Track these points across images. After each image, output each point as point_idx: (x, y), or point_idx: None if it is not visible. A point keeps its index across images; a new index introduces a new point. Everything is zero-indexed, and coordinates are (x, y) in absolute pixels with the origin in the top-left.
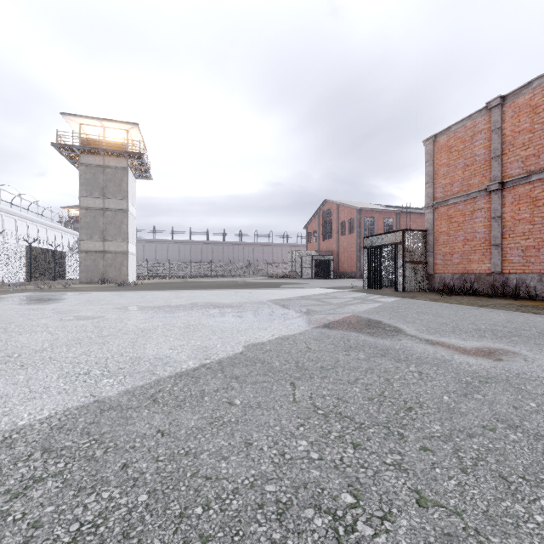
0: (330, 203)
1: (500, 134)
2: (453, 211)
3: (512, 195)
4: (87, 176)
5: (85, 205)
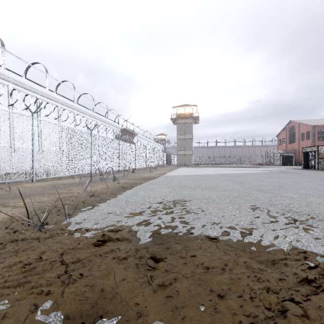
0: (293, 122)
1: None
2: None
3: None
4: (179, 127)
5: (178, 138)
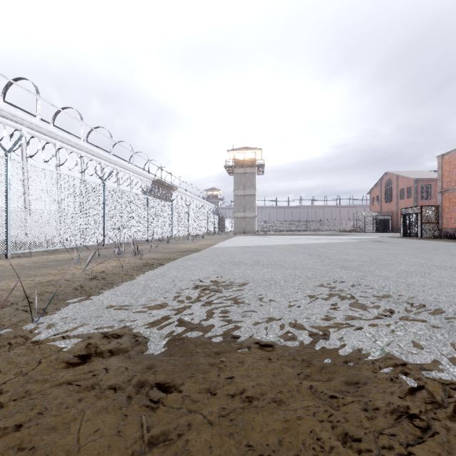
0: (390, 175)
1: None
2: (451, 196)
3: None
4: (237, 179)
5: (236, 194)
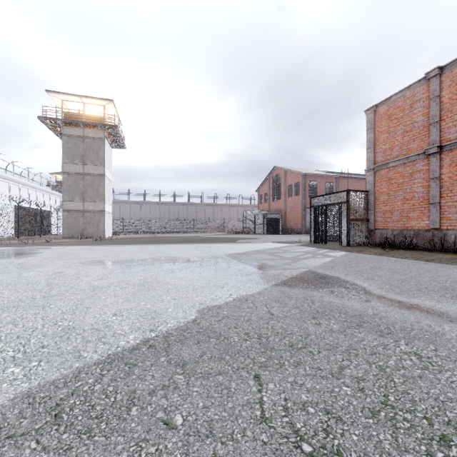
0: (279, 169)
1: (438, 102)
2: (393, 173)
3: (450, 157)
4: (69, 145)
5: (67, 170)
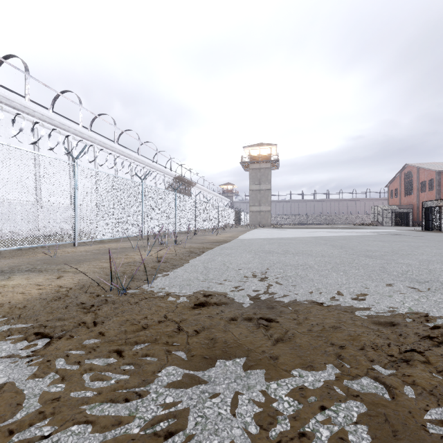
0: (410, 167)
1: None
2: None
3: None
4: (252, 174)
5: (251, 188)
